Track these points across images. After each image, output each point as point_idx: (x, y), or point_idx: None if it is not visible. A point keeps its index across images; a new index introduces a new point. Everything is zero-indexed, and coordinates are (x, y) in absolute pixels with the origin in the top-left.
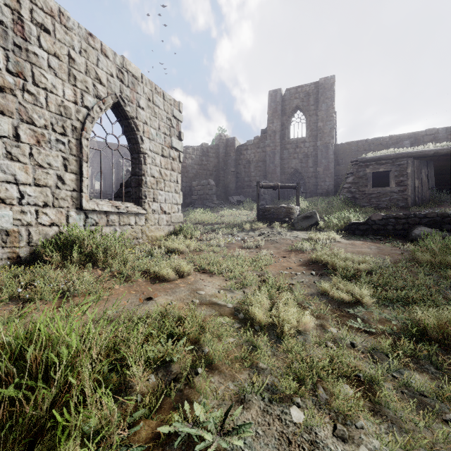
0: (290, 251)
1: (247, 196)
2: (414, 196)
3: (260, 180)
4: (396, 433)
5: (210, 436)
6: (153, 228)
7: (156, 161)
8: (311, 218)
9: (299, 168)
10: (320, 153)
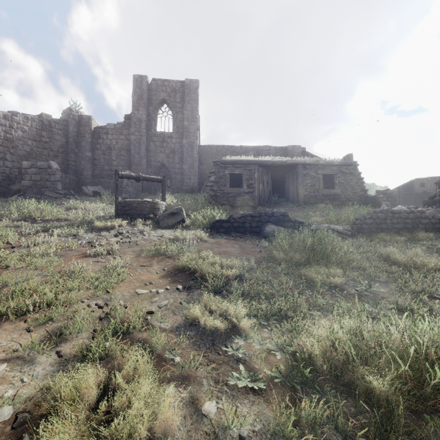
0: (153, 257)
1: (108, 188)
2: (259, 197)
3: (123, 171)
4: None
5: None
6: None
7: None
8: (177, 214)
9: (166, 163)
10: (186, 151)
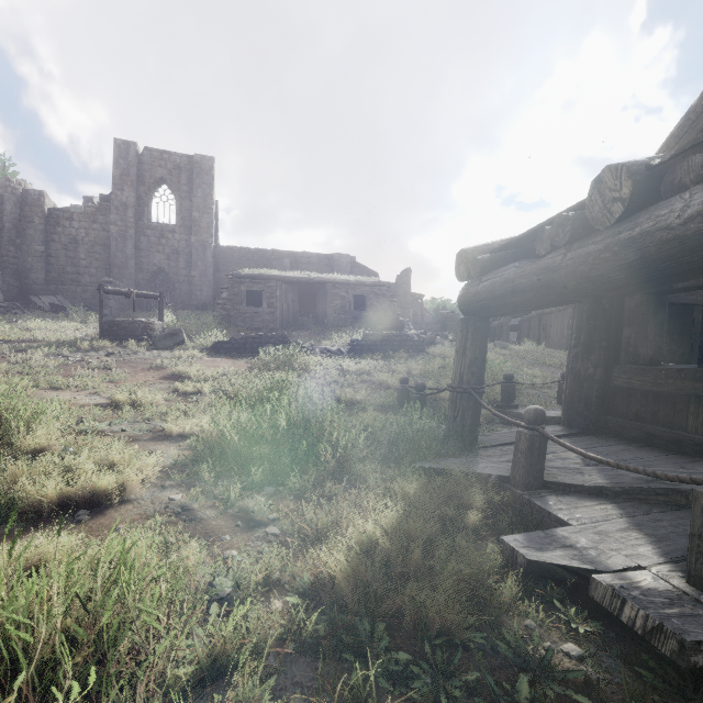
0: (149, 369)
1: (72, 299)
2: (282, 318)
3: (98, 275)
4: (191, 416)
5: (105, 425)
6: None
7: None
8: (176, 336)
9: (166, 267)
10: (196, 253)
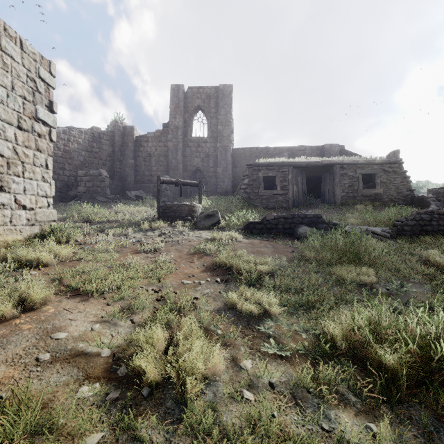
0: (193, 254)
1: (148, 192)
2: (293, 199)
3: (162, 176)
4: None
5: None
6: (0, 230)
7: (7, 133)
8: (213, 216)
9: (201, 167)
10: (220, 155)
